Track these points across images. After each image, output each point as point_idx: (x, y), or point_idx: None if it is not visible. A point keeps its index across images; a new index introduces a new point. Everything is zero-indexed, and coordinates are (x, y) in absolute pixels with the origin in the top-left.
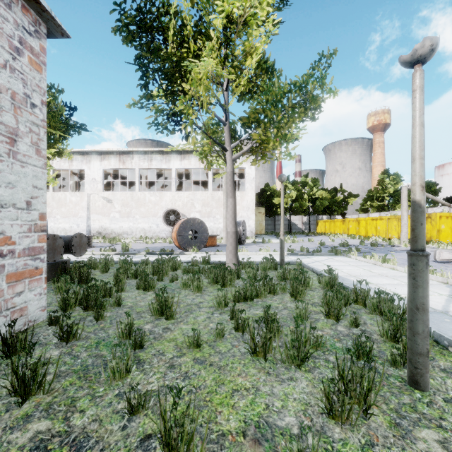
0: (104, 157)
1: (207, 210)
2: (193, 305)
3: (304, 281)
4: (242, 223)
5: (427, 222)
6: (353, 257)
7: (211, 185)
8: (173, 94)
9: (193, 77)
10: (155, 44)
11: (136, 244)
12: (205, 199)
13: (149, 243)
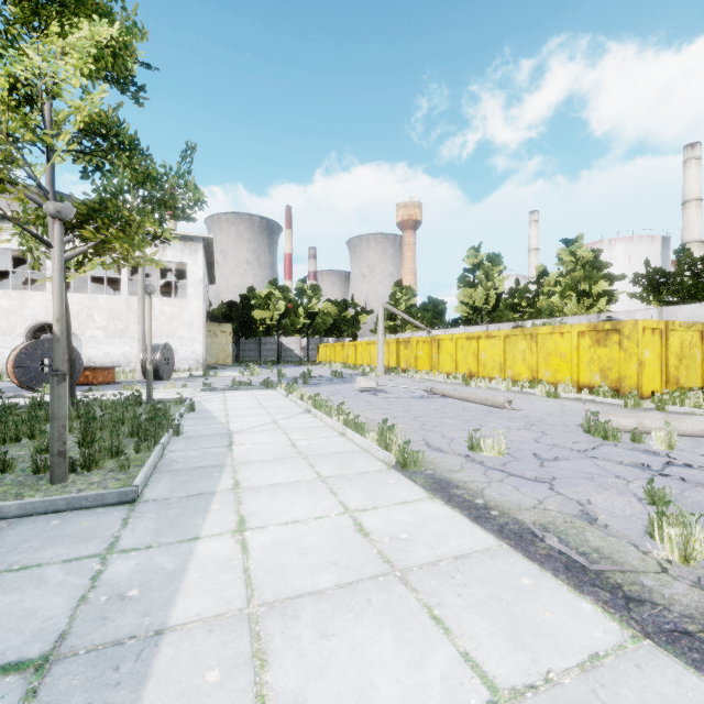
0: None
1: (120, 325)
2: None
3: (123, 417)
4: (163, 348)
5: (408, 348)
6: (278, 390)
7: (126, 285)
8: None
9: None
10: None
11: None
12: (114, 308)
13: None
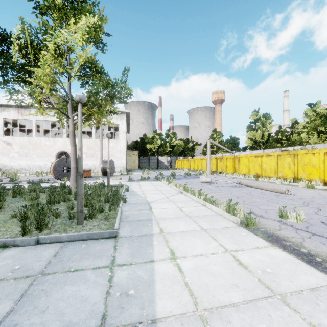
0: (3, 109)
1: (91, 152)
2: (19, 207)
3: (100, 193)
4: (110, 161)
5: (222, 161)
6: (162, 181)
7: (94, 134)
8: (25, 83)
9: (36, 74)
10: (4, 54)
11: (29, 177)
12: (89, 144)
13: (40, 176)
